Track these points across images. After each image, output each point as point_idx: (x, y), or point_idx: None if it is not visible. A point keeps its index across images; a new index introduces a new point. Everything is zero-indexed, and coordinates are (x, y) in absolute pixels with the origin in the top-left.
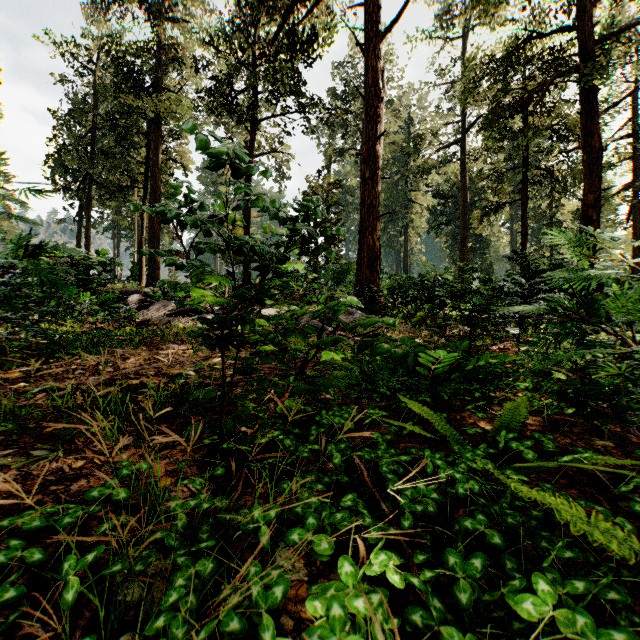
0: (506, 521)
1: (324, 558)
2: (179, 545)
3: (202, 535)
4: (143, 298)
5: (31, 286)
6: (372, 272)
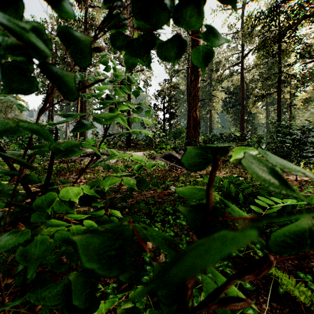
0: None
1: None
2: None
3: None
4: None
5: None
6: (195, 132)
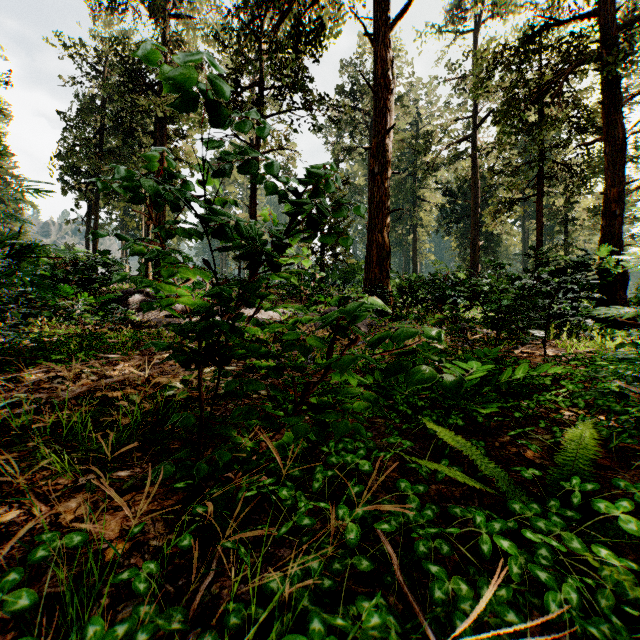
0: None
1: None
2: None
3: None
4: (145, 298)
5: (1, 285)
6: (381, 271)
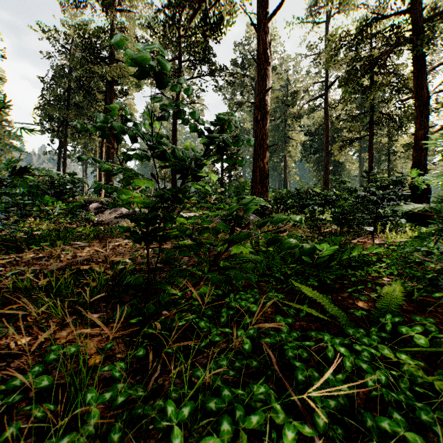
0: (420, 418)
1: None
2: None
3: (114, 435)
4: (100, 205)
5: (8, 194)
6: (263, 187)
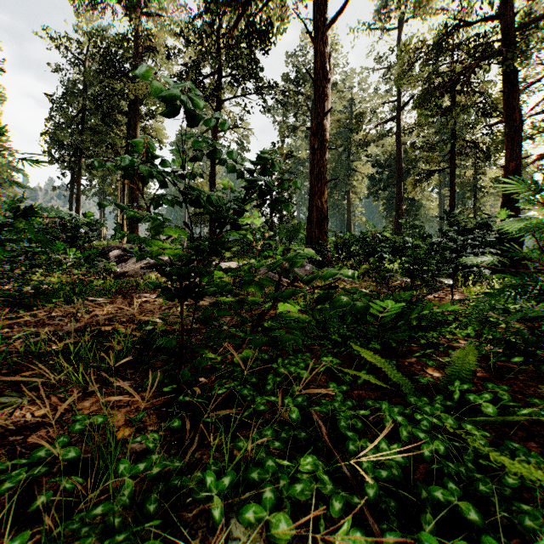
0: (478, 489)
1: (283, 540)
2: (121, 523)
3: (149, 506)
4: (122, 253)
5: (15, 241)
6: (320, 230)
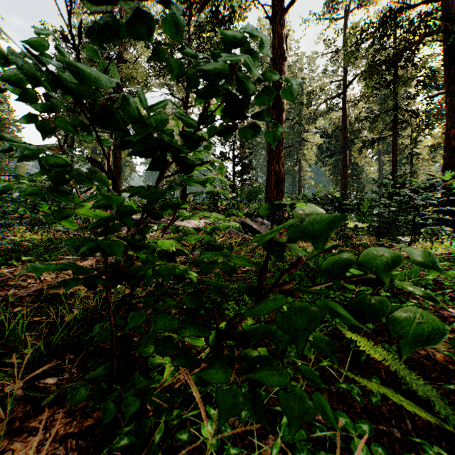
0: None
1: None
2: None
3: None
4: None
5: None
6: (278, 191)
